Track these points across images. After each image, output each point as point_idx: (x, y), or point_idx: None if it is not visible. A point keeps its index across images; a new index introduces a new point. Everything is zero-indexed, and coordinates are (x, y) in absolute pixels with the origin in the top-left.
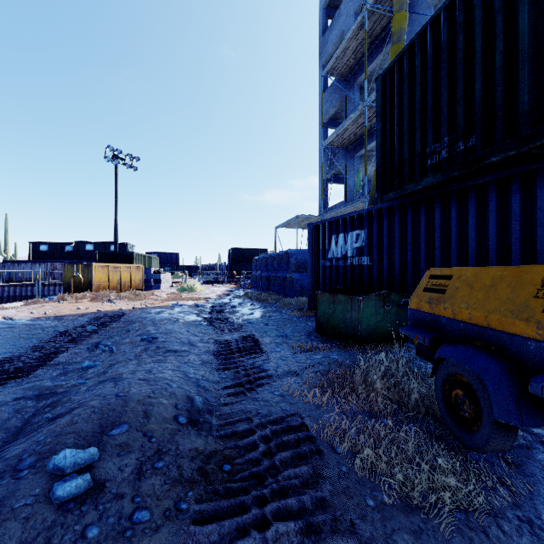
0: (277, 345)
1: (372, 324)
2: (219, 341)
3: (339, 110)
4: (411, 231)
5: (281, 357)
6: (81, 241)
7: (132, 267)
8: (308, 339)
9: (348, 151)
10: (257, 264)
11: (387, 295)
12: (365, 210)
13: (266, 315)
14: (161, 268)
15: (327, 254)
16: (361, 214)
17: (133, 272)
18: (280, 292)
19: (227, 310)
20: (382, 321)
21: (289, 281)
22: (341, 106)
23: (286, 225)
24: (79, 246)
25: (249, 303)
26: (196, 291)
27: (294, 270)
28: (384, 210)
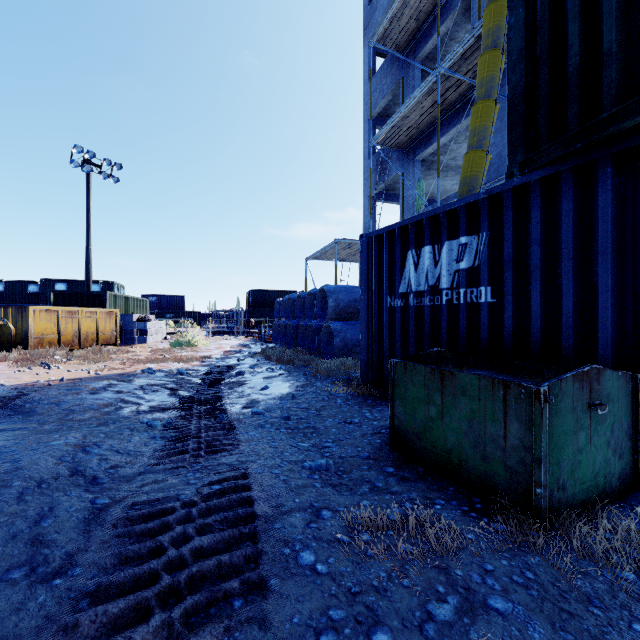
0: (305, 524)
1: (567, 458)
2: (138, 514)
3: (391, 102)
4: (612, 224)
5: (319, 625)
6: (48, 279)
7: (99, 312)
8: (379, 475)
9: (406, 154)
10: (281, 309)
11: (595, 376)
12: (481, 194)
13: (289, 393)
14: (162, 314)
15: (398, 286)
16: (472, 204)
17: (102, 319)
18: (312, 349)
19: (228, 380)
20: (587, 447)
21: (326, 333)
22: (394, 97)
23: (320, 256)
24: (46, 285)
25: (265, 365)
26: (195, 347)
27: (333, 316)
28: (531, 187)
